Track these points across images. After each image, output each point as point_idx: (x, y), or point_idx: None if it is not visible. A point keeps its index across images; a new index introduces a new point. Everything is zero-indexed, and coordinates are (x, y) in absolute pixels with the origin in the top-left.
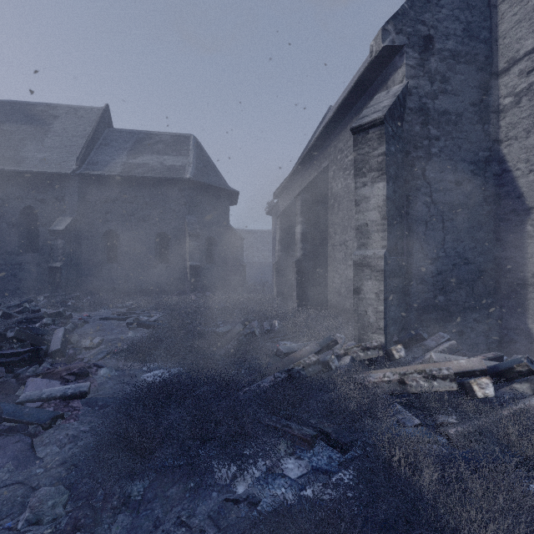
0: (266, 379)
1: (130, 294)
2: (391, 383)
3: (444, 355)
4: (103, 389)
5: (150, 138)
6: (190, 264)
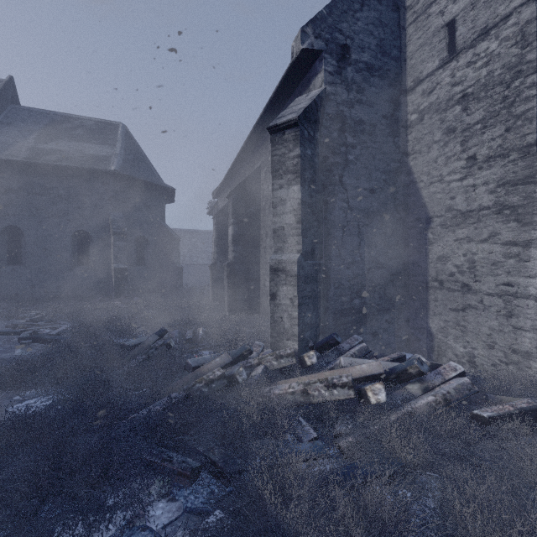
0: (160, 401)
1: (39, 301)
2: (295, 394)
3: (352, 359)
4: None
5: (68, 122)
6: (115, 266)
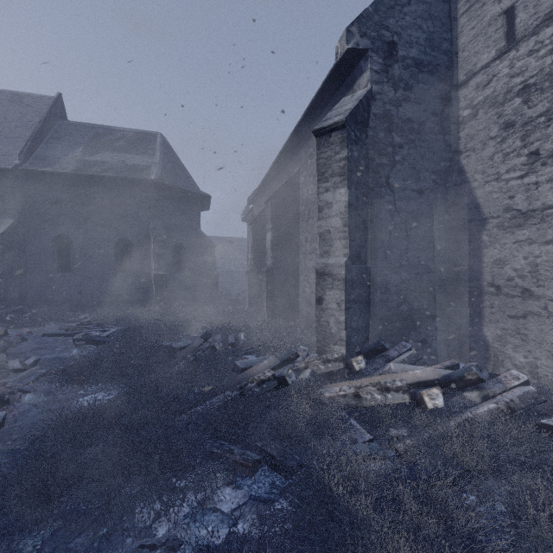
0: (215, 398)
1: (86, 306)
2: (347, 397)
3: (402, 366)
4: (23, 418)
5: (111, 134)
6: (155, 273)
